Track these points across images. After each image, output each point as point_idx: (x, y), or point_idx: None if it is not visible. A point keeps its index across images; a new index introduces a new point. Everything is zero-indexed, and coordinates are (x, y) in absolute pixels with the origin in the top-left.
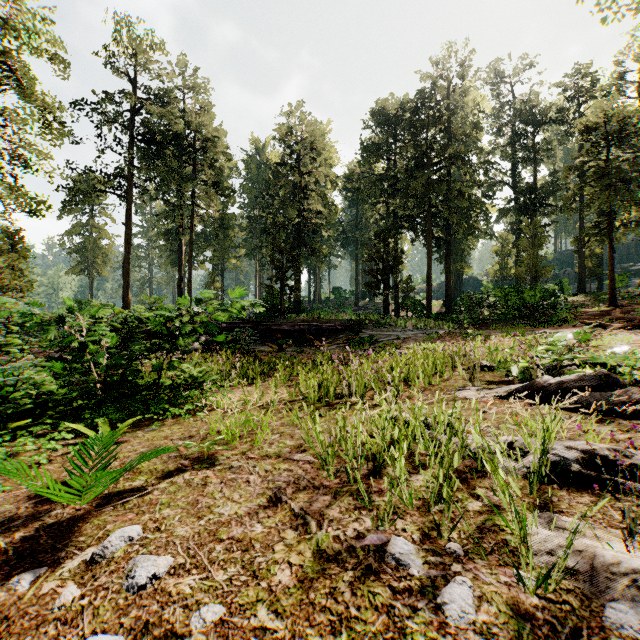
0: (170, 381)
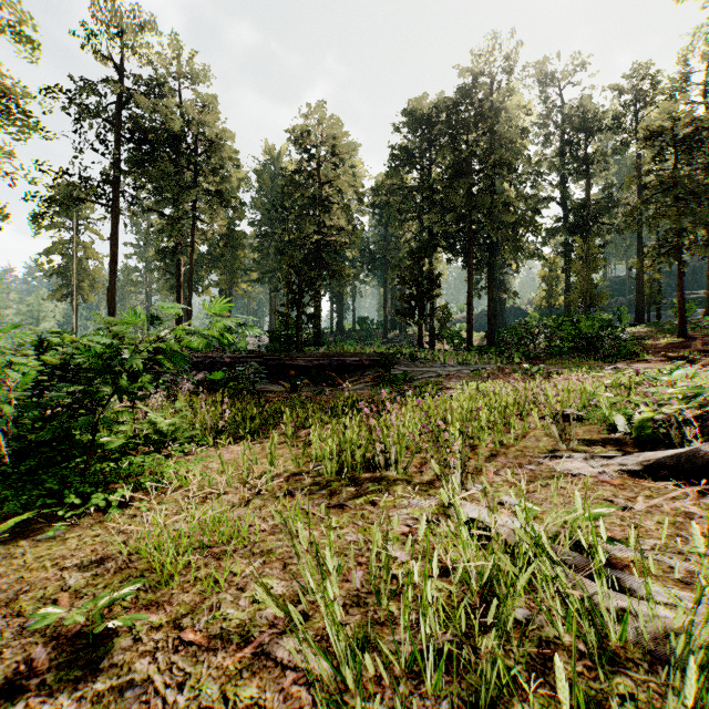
0: (120, 441)
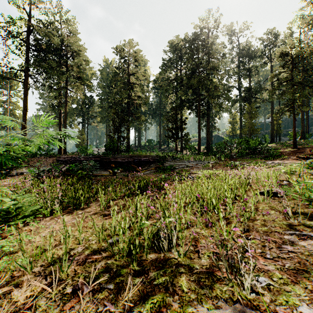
0: None
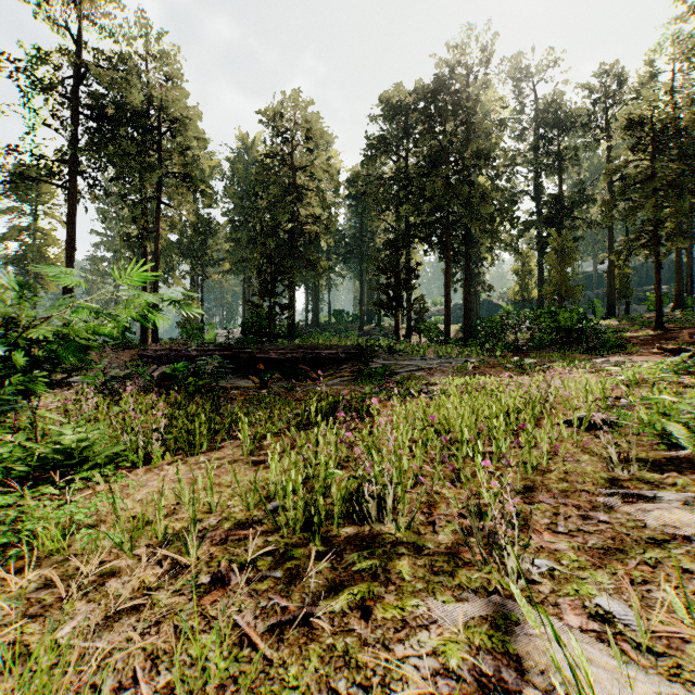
0: None
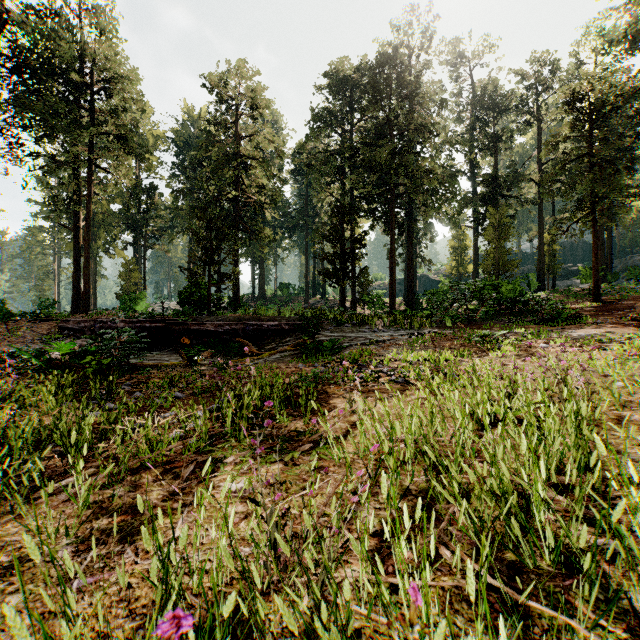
0: None
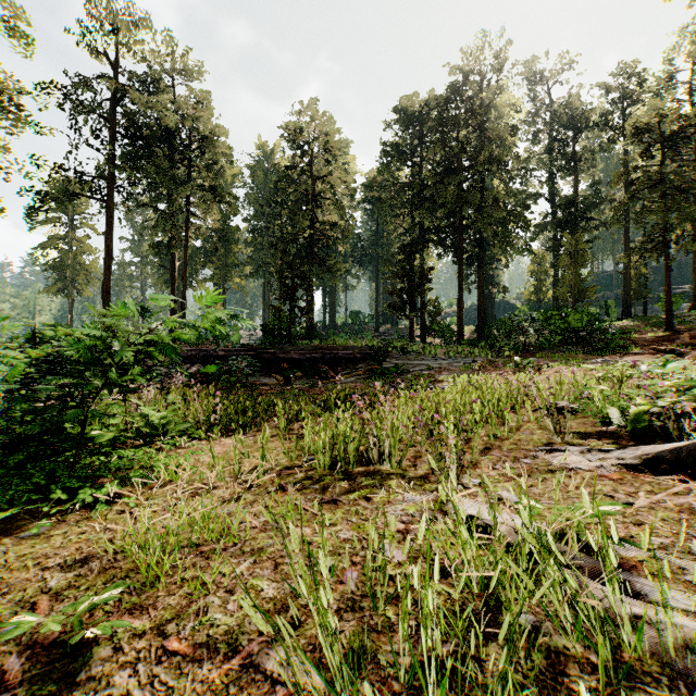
0: (111, 434)
